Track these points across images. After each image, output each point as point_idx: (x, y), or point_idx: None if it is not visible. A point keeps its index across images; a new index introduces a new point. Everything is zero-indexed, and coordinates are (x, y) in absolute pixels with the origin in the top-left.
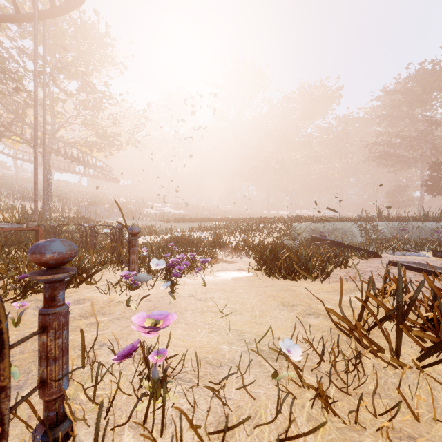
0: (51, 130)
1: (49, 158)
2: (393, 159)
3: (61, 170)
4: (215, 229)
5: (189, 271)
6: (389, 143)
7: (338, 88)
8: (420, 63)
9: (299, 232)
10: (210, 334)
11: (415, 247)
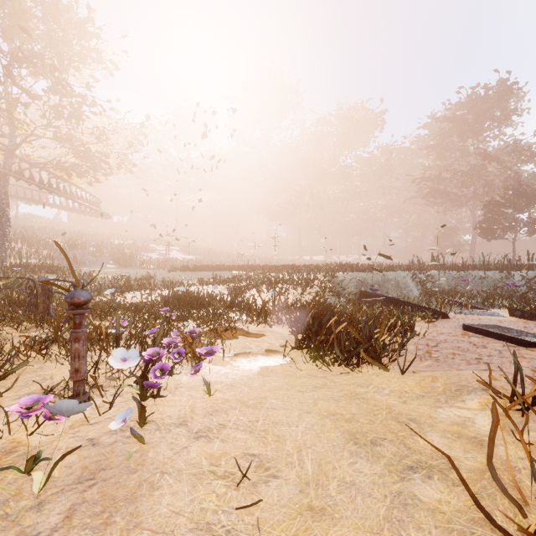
0: (9, 144)
1: (6, 183)
2: (443, 197)
3: (27, 200)
4: (235, 281)
5: (187, 361)
6: (438, 178)
7: (381, 111)
8: (472, 88)
9: (343, 285)
10: None
11: (483, 303)
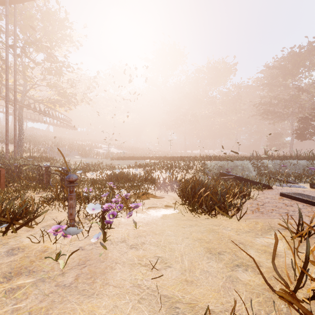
0: (23, 90)
1: (21, 111)
2: (272, 115)
3: (32, 120)
4: (147, 166)
5: (124, 210)
6: (270, 103)
7: (234, 64)
8: (291, 48)
9: (210, 168)
10: (139, 305)
11: (295, 180)
